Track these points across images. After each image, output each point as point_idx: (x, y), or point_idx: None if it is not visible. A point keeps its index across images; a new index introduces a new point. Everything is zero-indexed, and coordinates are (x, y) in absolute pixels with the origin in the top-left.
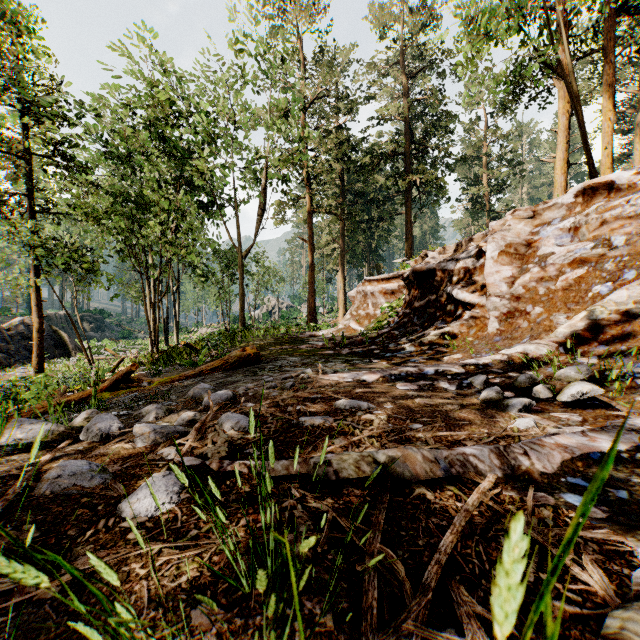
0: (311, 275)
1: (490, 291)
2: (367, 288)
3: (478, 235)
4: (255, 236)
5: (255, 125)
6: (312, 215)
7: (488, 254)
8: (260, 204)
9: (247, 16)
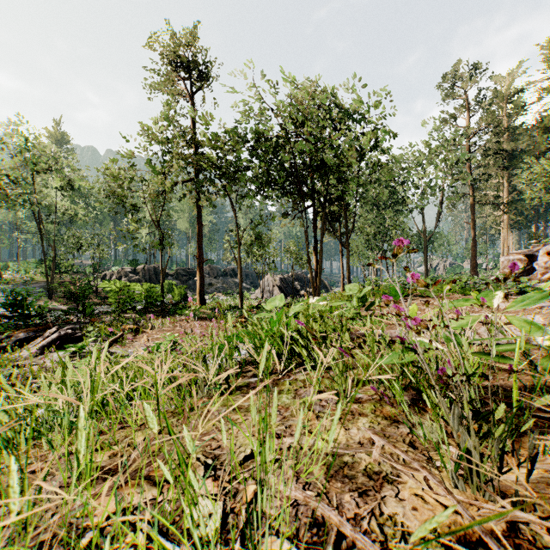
0: (473, 245)
1: (538, 266)
2: (509, 257)
3: (548, 243)
4: (434, 228)
5: (435, 170)
6: (474, 206)
7: (538, 254)
8: (438, 210)
9: (434, 126)
